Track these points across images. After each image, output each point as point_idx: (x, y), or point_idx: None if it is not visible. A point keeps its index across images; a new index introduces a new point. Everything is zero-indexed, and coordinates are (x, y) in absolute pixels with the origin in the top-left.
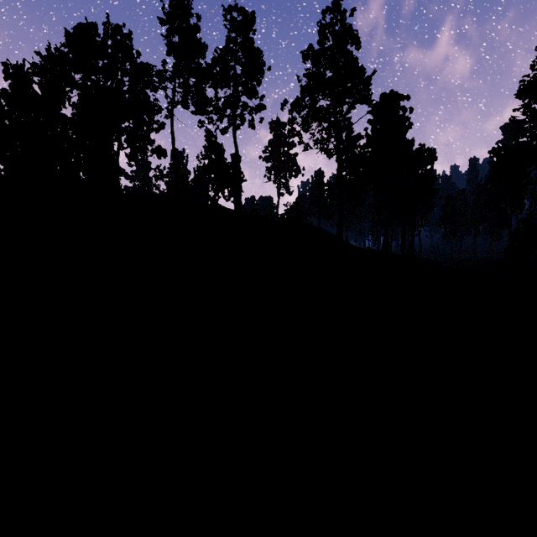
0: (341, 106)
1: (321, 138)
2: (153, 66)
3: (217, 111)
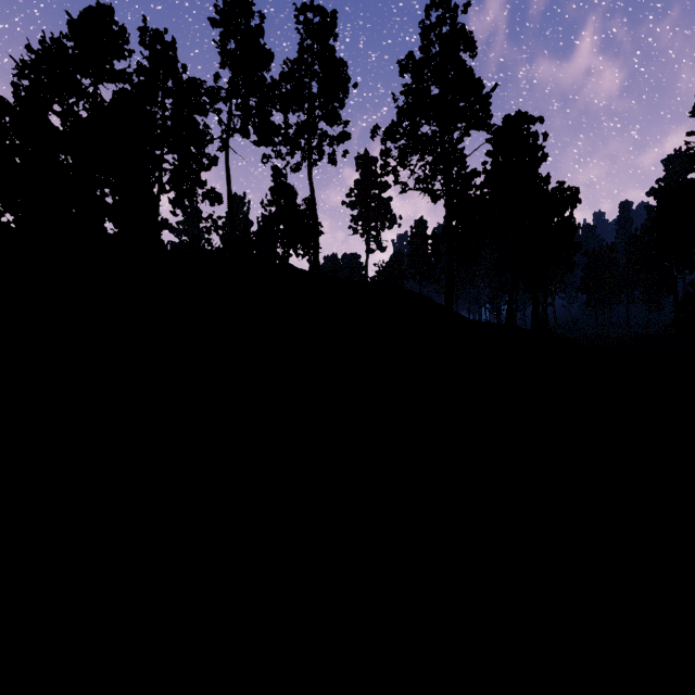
0: (451, 133)
1: (424, 175)
2: (202, 82)
3: (287, 141)
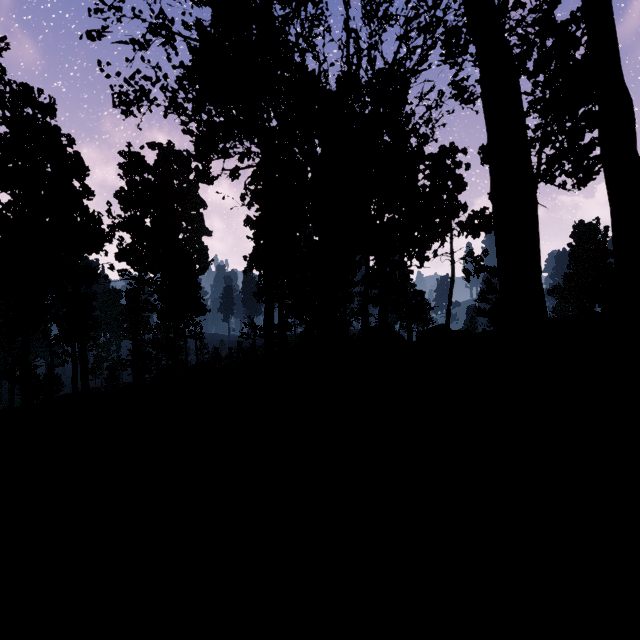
0: None
1: None
2: None
3: None
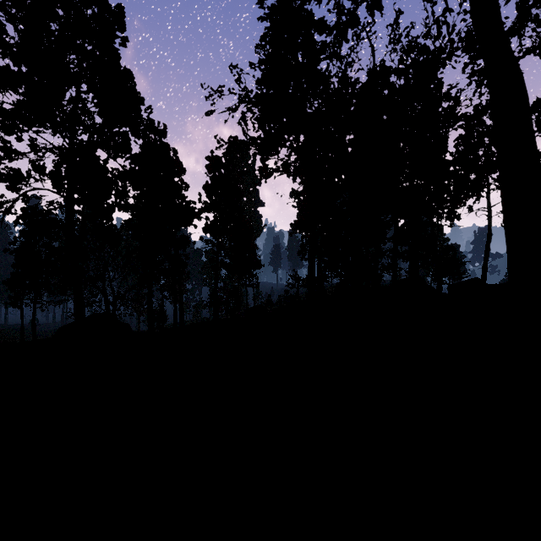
0: None
1: None
2: None
3: None
